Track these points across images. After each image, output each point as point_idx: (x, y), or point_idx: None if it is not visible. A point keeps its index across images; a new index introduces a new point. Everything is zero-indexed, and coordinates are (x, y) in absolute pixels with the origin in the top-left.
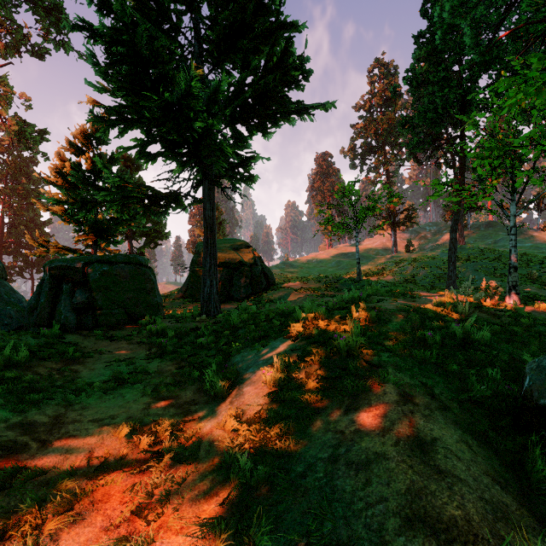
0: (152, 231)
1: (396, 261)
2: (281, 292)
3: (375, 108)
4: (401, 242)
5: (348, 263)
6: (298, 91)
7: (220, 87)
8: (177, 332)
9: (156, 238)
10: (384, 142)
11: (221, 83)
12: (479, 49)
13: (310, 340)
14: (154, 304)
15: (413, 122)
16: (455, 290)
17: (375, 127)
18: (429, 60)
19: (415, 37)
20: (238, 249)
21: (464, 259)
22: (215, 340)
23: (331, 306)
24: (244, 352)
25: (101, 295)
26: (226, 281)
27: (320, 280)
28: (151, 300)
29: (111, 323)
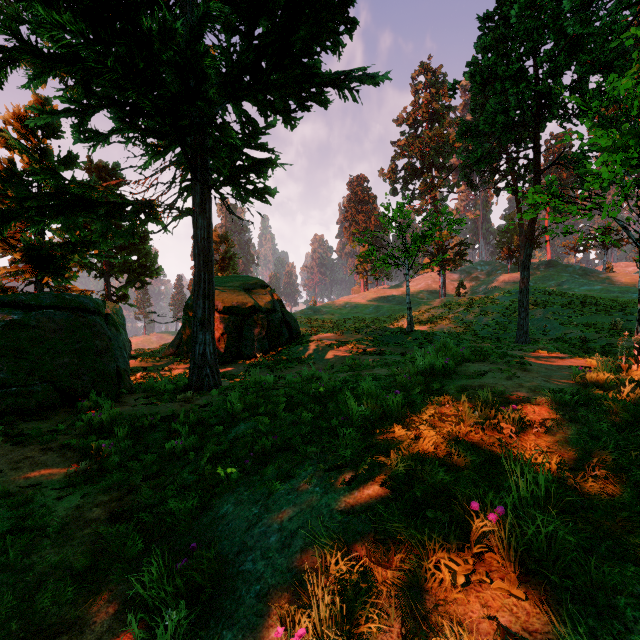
0: (136, 266)
1: (448, 306)
2: (308, 347)
3: (420, 123)
4: (449, 284)
5: (389, 308)
6: (335, 53)
7: (209, 9)
8: (136, 424)
9: (143, 275)
10: (431, 163)
11: (211, 1)
12: (576, 20)
13: (387, 484)
14: (110, 373)
15: (476, 129)
16: (546, 346)
17: (421, 144)
18: (497, 50)
19: (481, 18)
20: (251, 289)
21: (531, 304)
22: (199, 442)
23: (399, 382)
24: (242, 488)
25: (5, 362)
26: (233, 333)
27: (359, 330)
28: (104, 367)
29: (26, 409)
